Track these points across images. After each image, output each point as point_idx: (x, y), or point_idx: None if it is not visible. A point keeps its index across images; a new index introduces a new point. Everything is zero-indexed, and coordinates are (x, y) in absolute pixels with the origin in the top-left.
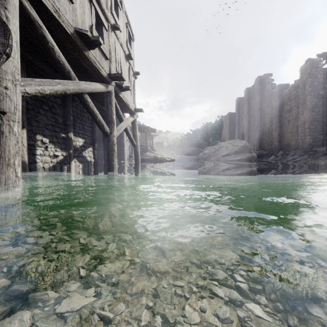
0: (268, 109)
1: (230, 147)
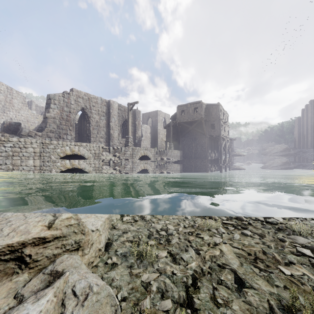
0: None
1: (278, 149)
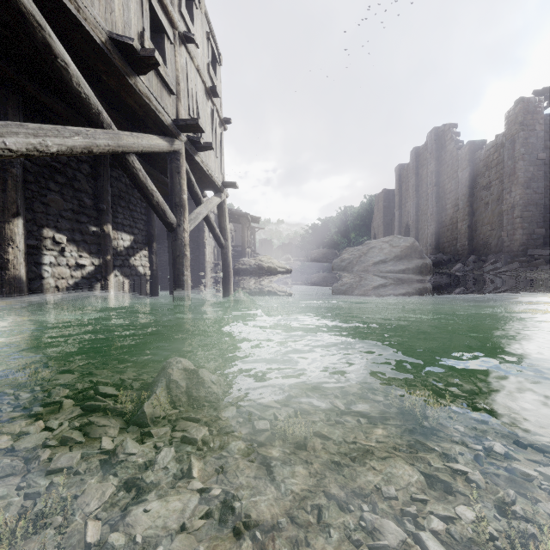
0: (450, 184)
1: (386, 249)
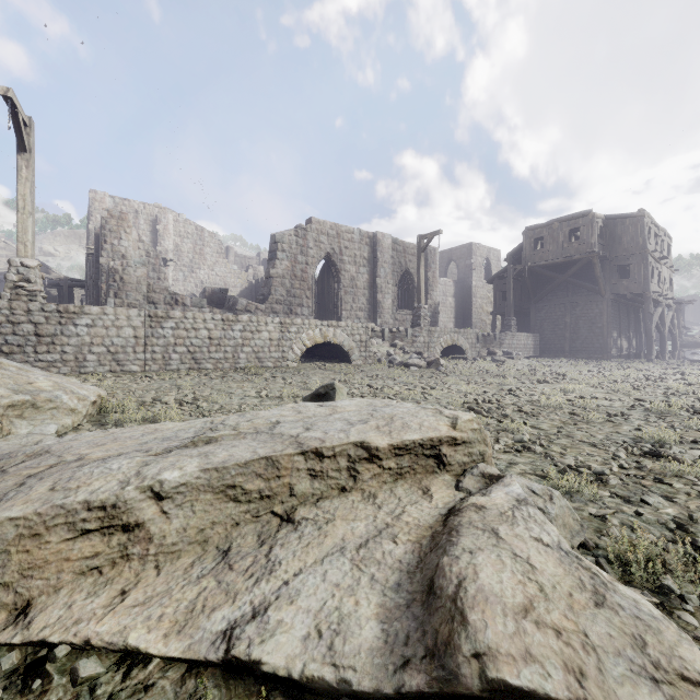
0: None
1: None
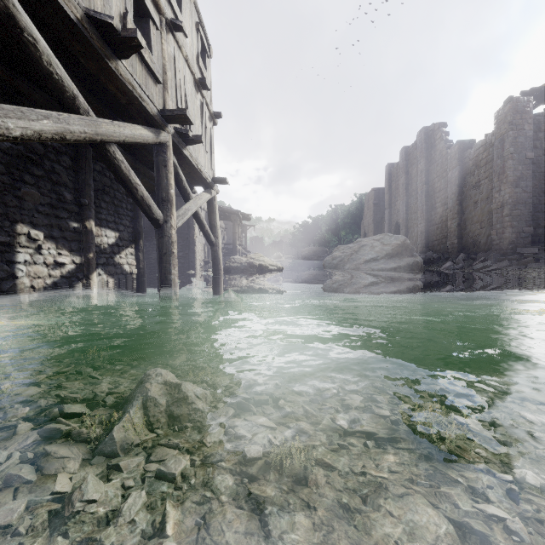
0: (440, 183)
1: (377, 247)
